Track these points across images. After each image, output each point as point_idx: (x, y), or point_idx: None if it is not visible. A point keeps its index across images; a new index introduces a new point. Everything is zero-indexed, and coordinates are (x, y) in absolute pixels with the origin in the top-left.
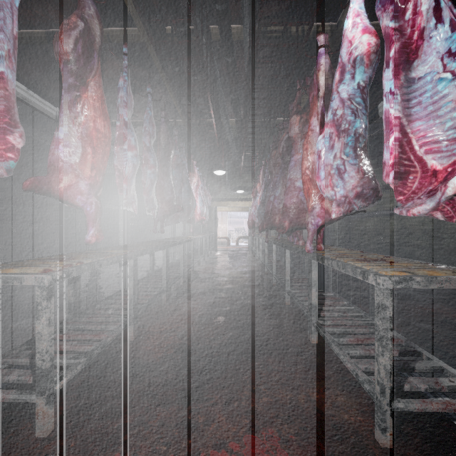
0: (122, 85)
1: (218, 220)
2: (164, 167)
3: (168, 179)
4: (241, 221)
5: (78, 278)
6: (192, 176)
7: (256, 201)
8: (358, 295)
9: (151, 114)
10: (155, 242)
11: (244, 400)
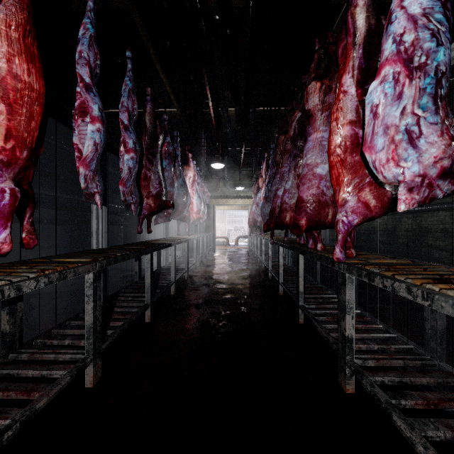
0: (83, 34)
1: (216, 219)
2: (150, 155)
3: (155, 168)
4: (240, 220)
5: (18, 298)
6: (187, 169)
7: (257, 198)
8: (383, 308)
9: (130, 85)
10: (139, 245)
11: None
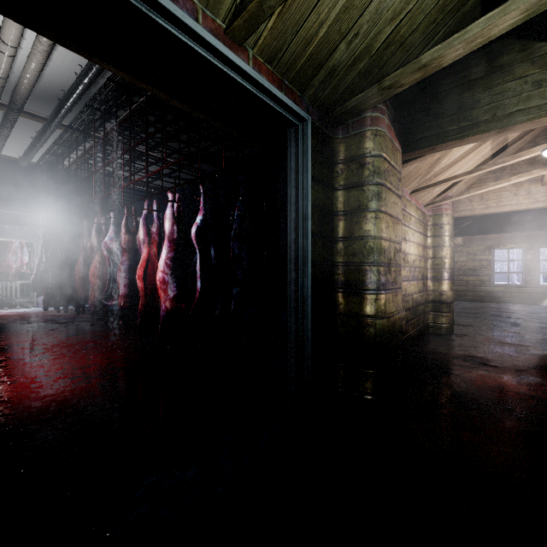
0: None
1: None
2: None
3: None
4: None
5: None
6: None
7: None
8: None
9: None
10: None
11: None
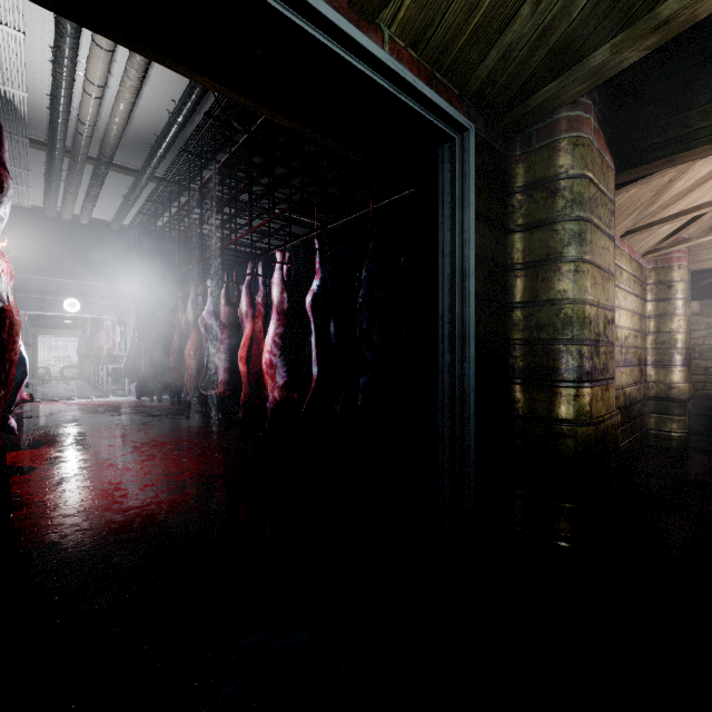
0: None
1: None
2: None
3: None
4: (63, 347)
5: None
6: (24, 316)
7: (86, 334)
8: None
9: None
10: None
11: (78, 397)
